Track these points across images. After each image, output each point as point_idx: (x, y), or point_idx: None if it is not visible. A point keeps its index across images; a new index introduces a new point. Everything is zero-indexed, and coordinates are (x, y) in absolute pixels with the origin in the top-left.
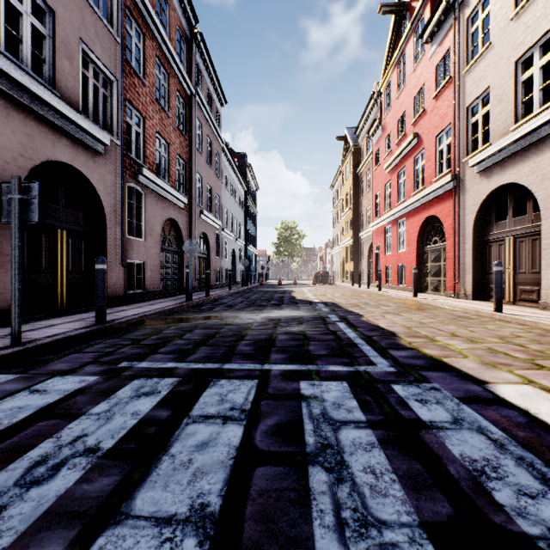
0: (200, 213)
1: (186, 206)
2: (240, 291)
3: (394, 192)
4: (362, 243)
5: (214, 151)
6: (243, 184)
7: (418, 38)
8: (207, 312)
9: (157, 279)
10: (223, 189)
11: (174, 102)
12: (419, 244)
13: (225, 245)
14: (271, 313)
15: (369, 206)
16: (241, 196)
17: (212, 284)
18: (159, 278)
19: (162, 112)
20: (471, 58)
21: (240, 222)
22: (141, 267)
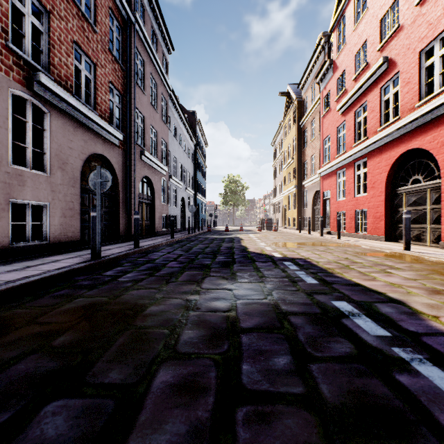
0: (141, 154)
1: (122, 144)
2: (184, 239)
3: (350, 132)
4: (305, 191)
5: (160, 95)
6: (193, 137)
7: None
8: (98, 288)
9: (75, 226)
10: (171, 137)
11: (105, 19)
12: (388, 186)
13: (174, 192)
14: (215, 292)
15: (313, 155)
16: (190, 148)
17: (158, 230)
18: (78, 224)
19: (84, 21)
20: None
21: (189, 172)
22: (44, 211)
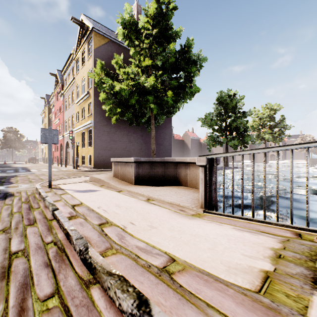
0: None
1: None
2: None
3: None
4: None
5: None
6: None
7: (58, 94)
8: None
9: None
10: None
11: None
12: (61, 150)
13: None
14: (2, 168)
15: None
16: None
17: None
18: None
19: None
20: (66, 110)
21: None
22: None
